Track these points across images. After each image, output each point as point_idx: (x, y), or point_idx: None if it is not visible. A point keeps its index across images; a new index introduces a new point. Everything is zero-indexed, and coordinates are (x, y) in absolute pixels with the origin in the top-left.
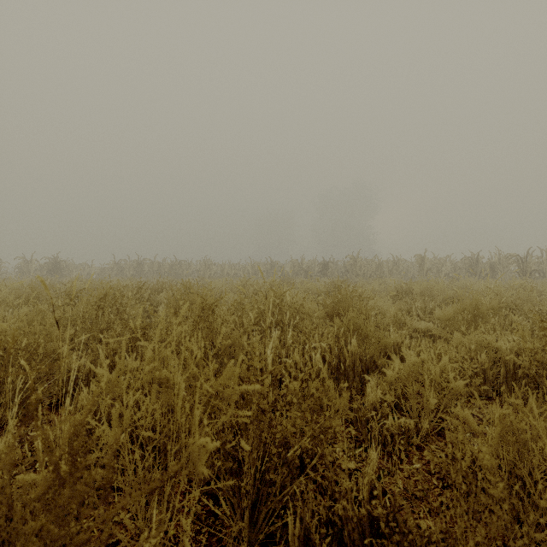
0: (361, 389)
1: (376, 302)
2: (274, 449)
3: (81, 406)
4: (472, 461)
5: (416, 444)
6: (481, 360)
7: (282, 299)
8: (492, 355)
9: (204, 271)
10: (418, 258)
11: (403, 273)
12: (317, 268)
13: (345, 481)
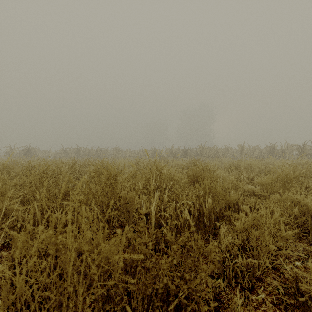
0: (214, 231)
1: (219, 173)
2: (157, 303)
3: (14, 251)
4: (308, 298)
5: (258, 276)
6: (294, 212)
7: (161, 171)
8: (301, 208)
9: (115, 154)
10: (239, 147)
11: (231, 156)
12: (181, 153)
13: (210, 311)
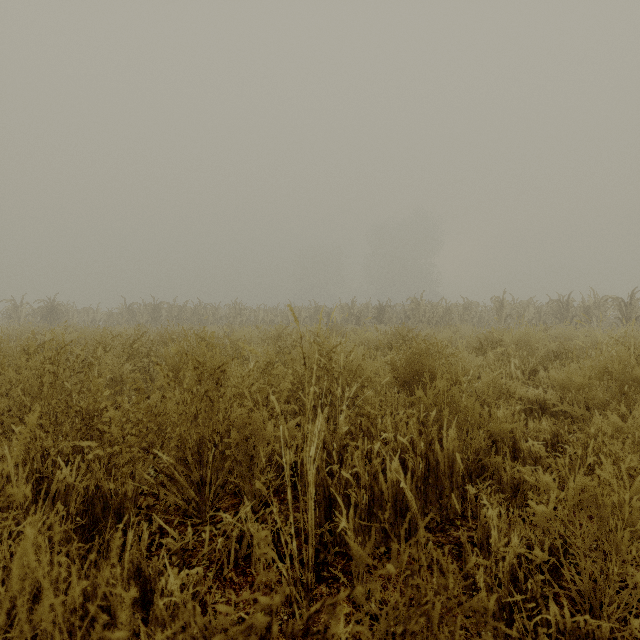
0: (463, 509)
1: (463, 359)
2: None
3: None
4: None
5: None
6: None
7: (331, 357)
8: None
9: (234, 317)
10: (495, 301)
11: (476, 320)
12: (371, 314)
13: None
